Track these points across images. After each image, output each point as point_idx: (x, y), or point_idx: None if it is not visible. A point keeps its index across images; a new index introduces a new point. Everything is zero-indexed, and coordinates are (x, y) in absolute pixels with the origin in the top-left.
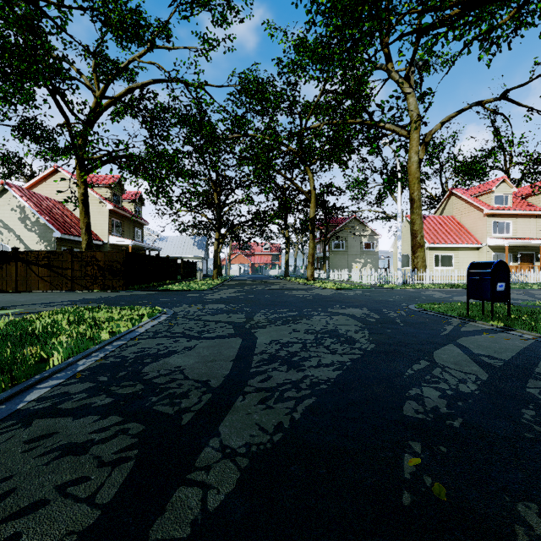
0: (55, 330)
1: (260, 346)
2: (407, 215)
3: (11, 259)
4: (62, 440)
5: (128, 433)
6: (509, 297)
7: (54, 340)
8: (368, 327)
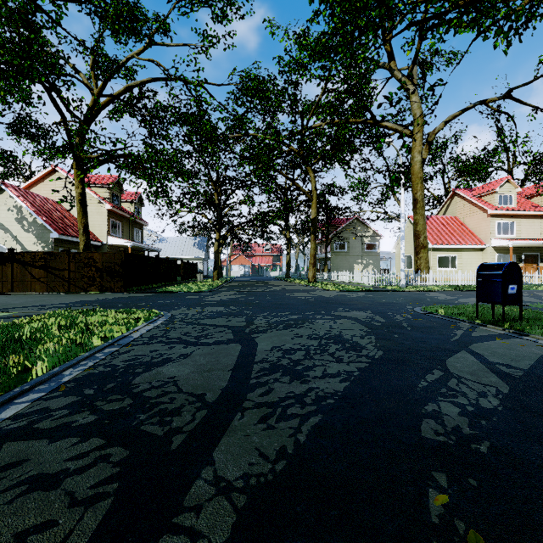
0: (43, 336)
1: (261, 353)
2: (409, 216)
3: (7, 261)
4: (33, 470)
5: (109, 460)
6: (521, 300)
7: (39, 347)
8: (374, 332)
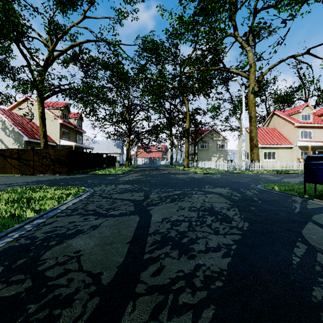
0: None
1: (154, 224)
2: (246, 127)
3: None
4: None
5: None
6: None
7: None
8: (236, 205)
